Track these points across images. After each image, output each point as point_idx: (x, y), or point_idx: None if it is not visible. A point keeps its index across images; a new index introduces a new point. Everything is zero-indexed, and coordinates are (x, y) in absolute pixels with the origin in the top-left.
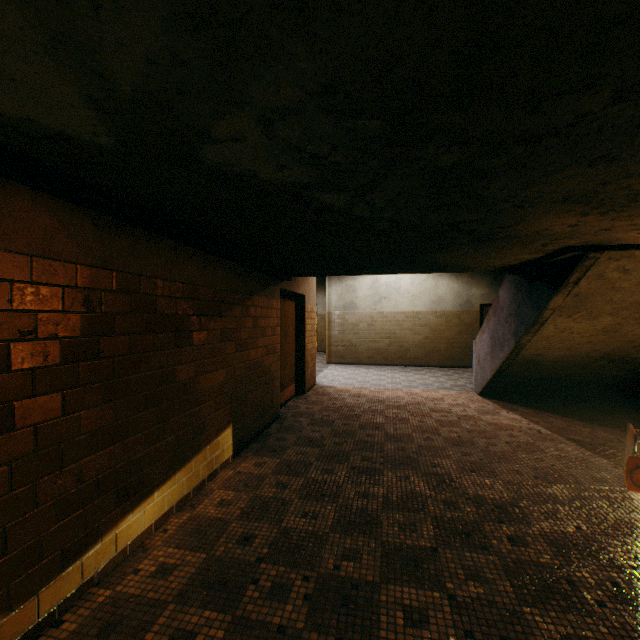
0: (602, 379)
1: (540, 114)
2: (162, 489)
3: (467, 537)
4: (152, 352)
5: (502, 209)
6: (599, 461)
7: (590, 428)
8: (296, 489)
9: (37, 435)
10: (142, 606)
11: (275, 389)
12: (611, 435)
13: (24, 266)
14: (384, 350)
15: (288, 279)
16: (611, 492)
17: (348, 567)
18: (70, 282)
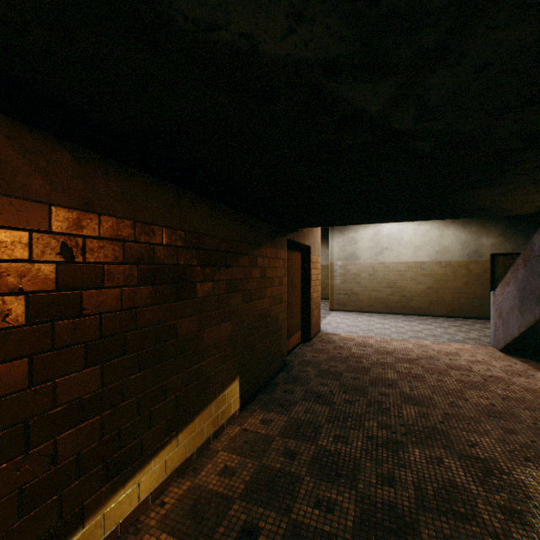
0: None
1: None
2: (161, 455)
3: None
4: (148, 306)
5: None
6: None
7: None
8: (306, 461)
9: None
10: None
11: (282, 338)
12: None
13: None
14: (385, 299)
15: (295, 230)
16: None
17: None
18: (40, 226)
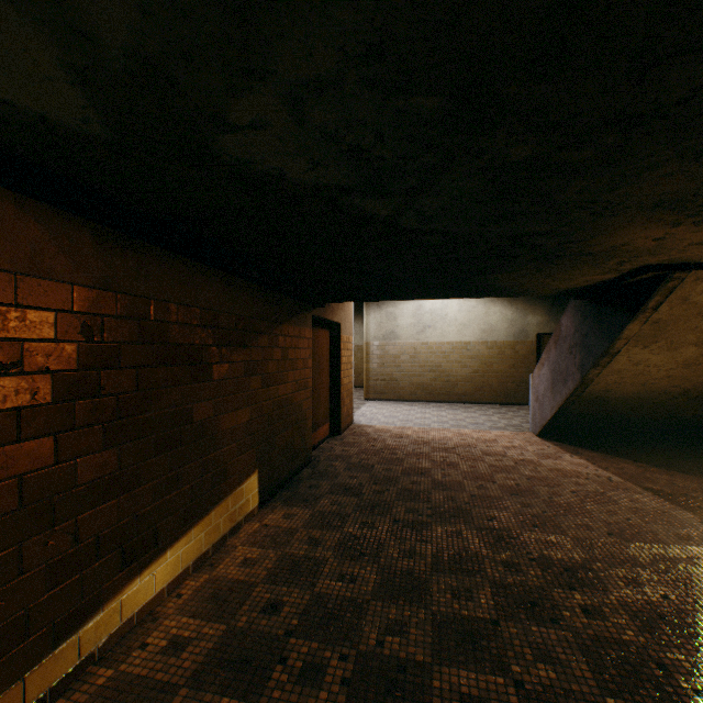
0: (680, 419)
1: (645, 86)
2: (176, 547)
3: (533, 607)
4: (164, 388)
5: (577, 218)
6: (682, 515)
7: (668, 475)
8: (331, 546)
9: (23, 488)
10: (149, 690)
11: (307, 429)
12: (693, 484)
13: (6, 286)
14: (428, 385)
15: (322, 305)
16: (700, 553)
17: (393, 643)
18: (64, 305)
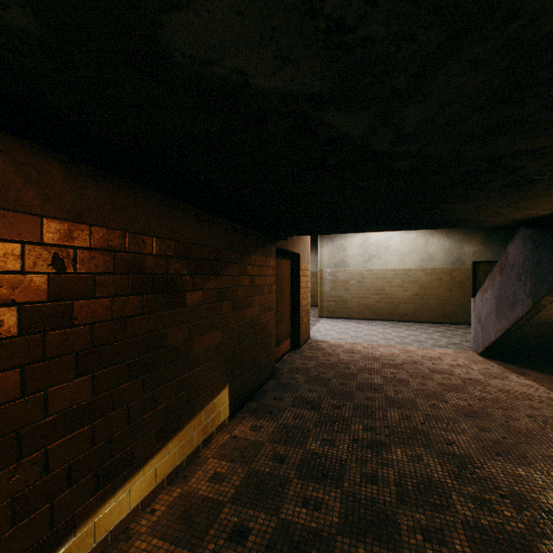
0: None
1: None
2: (151, 463)
3: None
4: (139, 315)
5: None
6: None
7: None
8: (294, 464)
9: None
10: None
11: (271, 346)
12: None
13: None
14: (374, 306)
15: (284, 238)
16: None
17: None
18: (32, 237)
